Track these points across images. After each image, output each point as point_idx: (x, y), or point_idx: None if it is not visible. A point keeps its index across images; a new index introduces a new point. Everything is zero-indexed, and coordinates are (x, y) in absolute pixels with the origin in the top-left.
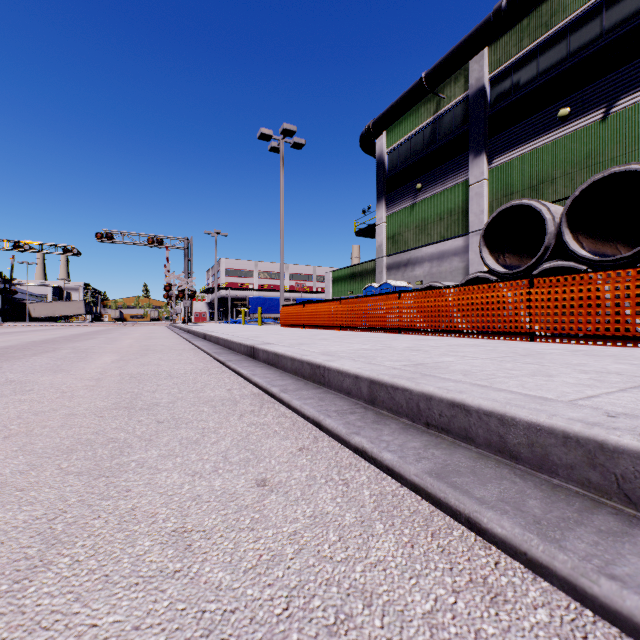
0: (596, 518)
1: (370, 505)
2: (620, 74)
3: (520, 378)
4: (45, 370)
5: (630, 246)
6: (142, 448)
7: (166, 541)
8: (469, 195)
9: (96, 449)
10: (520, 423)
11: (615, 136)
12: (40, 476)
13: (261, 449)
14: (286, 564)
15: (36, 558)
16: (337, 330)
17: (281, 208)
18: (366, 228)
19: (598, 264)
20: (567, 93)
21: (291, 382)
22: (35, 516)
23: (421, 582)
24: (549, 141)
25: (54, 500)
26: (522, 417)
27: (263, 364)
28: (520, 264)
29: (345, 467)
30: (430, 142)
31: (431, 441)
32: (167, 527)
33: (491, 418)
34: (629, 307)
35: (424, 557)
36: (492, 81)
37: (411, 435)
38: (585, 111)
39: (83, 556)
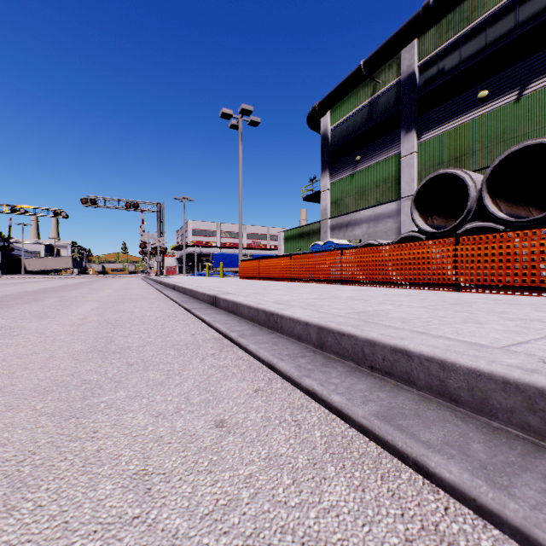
0: (539, 463)
1: (321, 447)
2: (531, 61)
3: (453, 325)
4: (33, 317)
5: (541, 209)
6: (112, 389)
7: (127, 484)
8: (401, 166)
9: (70, 390)
10: (460, 369)
11: (527, 114)
12: (15, 417)
13: (220, 390)
14: (242, 509)
15: (0, 503)
16: (288, 282)
17: (240, 177)
18: (313, 194)
19: (514, 224)
20: (486, 78)
21: (248, 328)
22: (5, 458)
23: (374, 530)
24: (470, 119)
25: (25, 441)
26: (462, 363)
27: (223, 311)
28: (446, 225)
29: (297, 408)
30: (367, 120)
31: (376, 384)
32: (129, 469)
33: (432, 363)
34: (544, 262)
35: (375, 502)
36: (421, 68)
37: (357, 378)
38: (501, 93)
39: (46, 501)
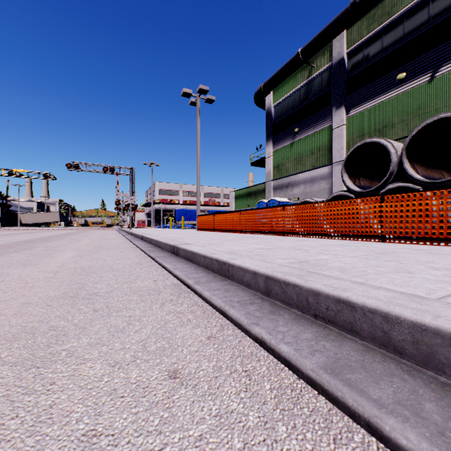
0: None
1: (271, 401)
2: (442, 48)
3: (387, 275)
4: (19, 264)
5: None
6: (75, 336)
7: (73, 449)
8: (332, 136)
9: (36, 337)
10: (405, 322)
11: (439, 93)
12: None
13: (175, 337)
14: None
15: None
16: (238, 233)
17: (198, 145)
18: (258, 160)
19: (429, 185)
20: (403, 62)
21: (203, 275)
22: None
23: None
24: (390, 97)
25: None
26: (407, 317)
27: (183, 260)
28: (371, 185)
29: (247, 357)
30: (304, 98)
31: (320, 332)
32: (78, 430)
33: (375, 315)
34: None
35: None
36: (349, 54)
37: (302, 326)
38: (417, 75)
39: None
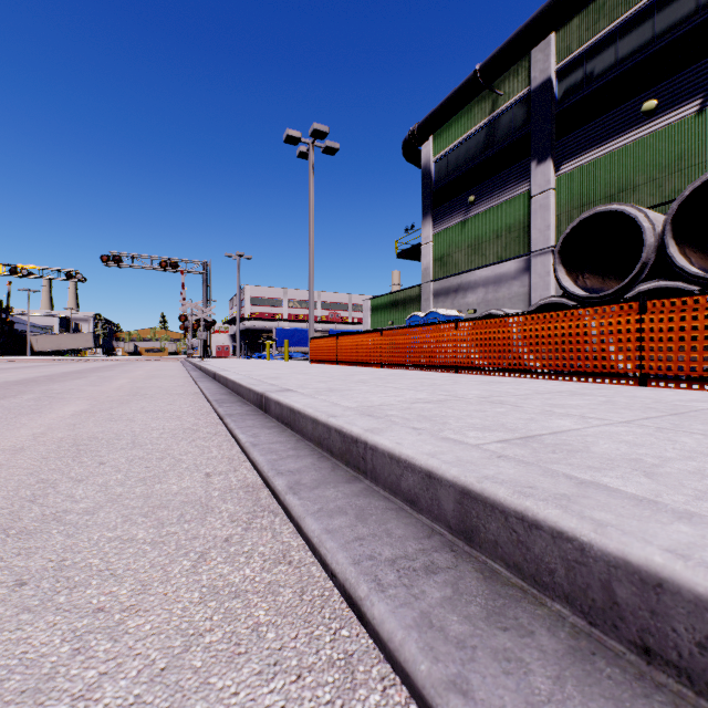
0: None
1: None
2: None
3: None
4: None
5: None
6: None
7: None
8: (532, 208)
9: None
10: None
11: None
12: None
13: None
14: None
15: None
16: (377, 367)
17: (311, 223)
18: (409, 249)
19: None
20: (653, 83)
21: (310, 463)
22: None
23: None
24: (631, 141)
25: None
26: None
27: (275, 422)
28: (603, 287)
29: None
30: (485, 147)
31: None
32: None
33: None
34: None
35: None
36: (560, 73)
37: (621, 705)
38: (676, 103)
39: None
